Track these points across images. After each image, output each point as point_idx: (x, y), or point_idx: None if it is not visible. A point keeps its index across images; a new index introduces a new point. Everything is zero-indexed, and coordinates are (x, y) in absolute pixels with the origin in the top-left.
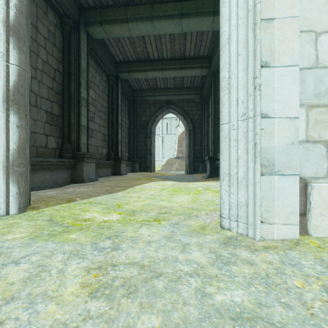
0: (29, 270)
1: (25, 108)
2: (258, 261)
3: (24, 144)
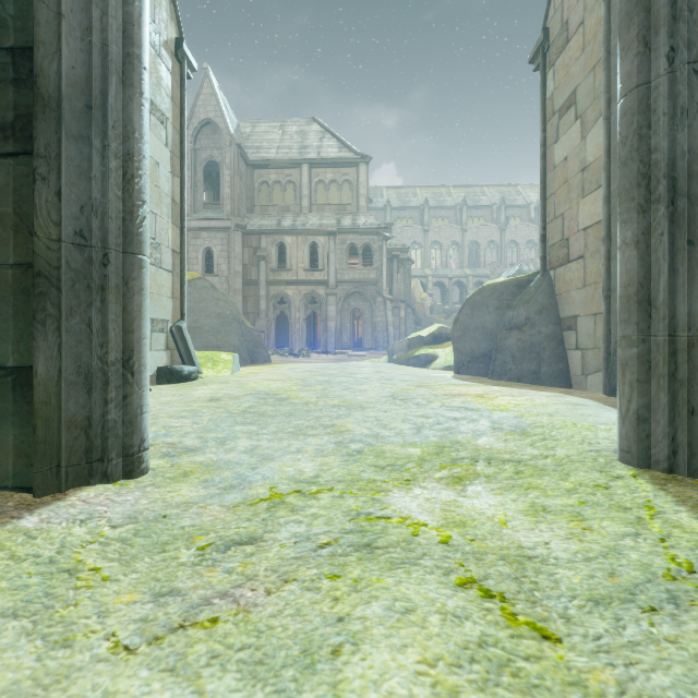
0: (395, 427)
1: (636, 189)
2: (190, 438)
3: (633, 287)
